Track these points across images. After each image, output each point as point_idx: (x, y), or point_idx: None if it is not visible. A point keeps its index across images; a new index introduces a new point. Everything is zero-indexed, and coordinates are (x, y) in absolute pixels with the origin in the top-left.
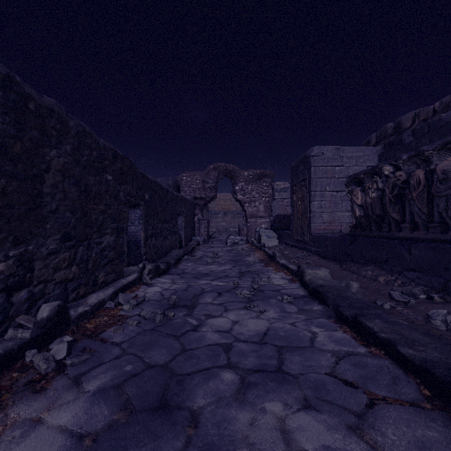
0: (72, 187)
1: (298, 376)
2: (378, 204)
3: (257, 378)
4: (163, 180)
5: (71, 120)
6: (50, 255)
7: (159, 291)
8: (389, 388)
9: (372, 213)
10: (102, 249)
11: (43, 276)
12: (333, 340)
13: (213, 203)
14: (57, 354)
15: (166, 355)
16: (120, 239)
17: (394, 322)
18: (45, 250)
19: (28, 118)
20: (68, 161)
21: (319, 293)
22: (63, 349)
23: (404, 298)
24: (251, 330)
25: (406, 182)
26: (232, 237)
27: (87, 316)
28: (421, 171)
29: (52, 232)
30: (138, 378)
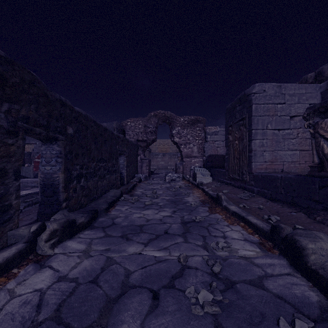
0: None
1: None
2: None
3: None
4: (109, 124)
5: None
6: None
7: (43, 288)
8: None
9: None
10: None
11: None
12: None
13: (154, 146)
14: None
15: None
16: None
17: None
18: None
19: None
20: None
21: None
22: None
23: None
24: None
25: None
26: (170, 174)
27: None
28: None
29: None
30: None
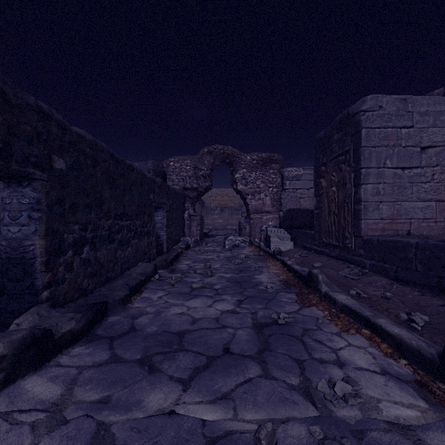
0: None
1: None
2: None
3: None
4: (143, 164)
5: None
6: None
7: None
8: None
9: None
10: None
11: None
12: None
13: (209, 198)
14: None
15: None
16: None
17: None
18: None
19: None
20: None
21: None
22: None
23: None
24: None
25: None
26: (232, 237)
27: None
28: None
29: None
30: None
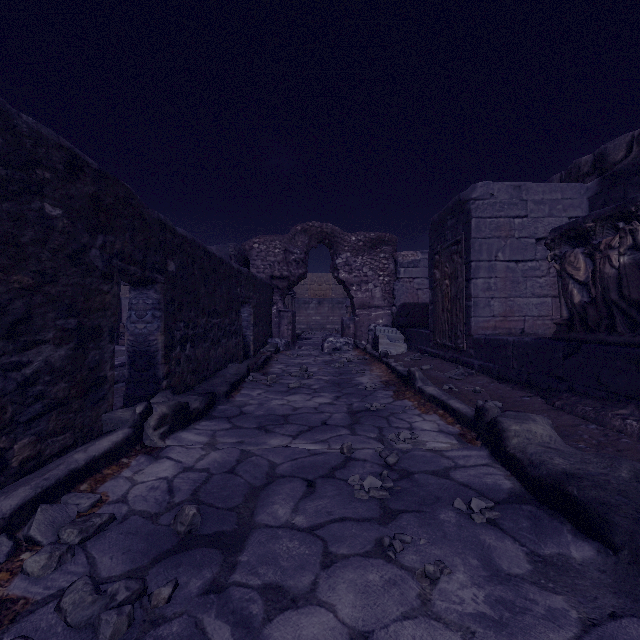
0: None
1: None
2: (634, 279)
3: None
4: (222, 247)
5: None
6: None
7: (168, 476)
8: None
9: (618, 297)
10: (25, 381)
11: None
12: None
13: (302, 287)
14: None
15: None
16: (91, 352)
17: None
18: None
19: None
20: None
21: (576, 505)
22: None
23: None
24: None
25: None
26: (332, 339)
27: None
28: None
29: None
30: None
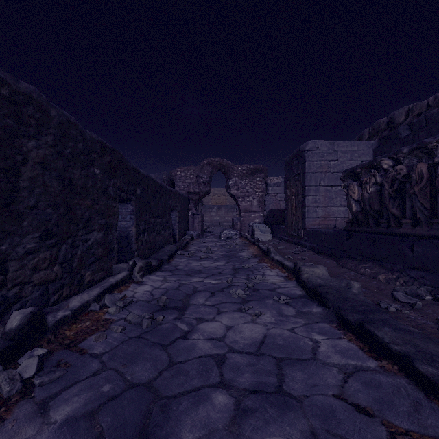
0: (53, 180)
1: (302, 399)
2: (376, 199)
3: (254, 402)
4: (158, 174)
5: (53, 109)
6: (27, 255)
7: (149, 290)
8: (411, 418)
9: (370, 209)
10: (89, 247)
11: (19, 278)
12: (338, 350)
13: (207, 197)
14: (25, 371)
15: (151, 370)
16: (109, 235)
17: (404, 330)
18: (21, 249)
19: (0, 104)
20: (49, 153)
21: (318, 294)
22: (32, 366)
23: (408, 299)
24: (247, 337)
25: (407, 176)
26: (226, 231)
27: (68, 322)
28: (423, 165)
29: (30, 230)
30: (116, 403)
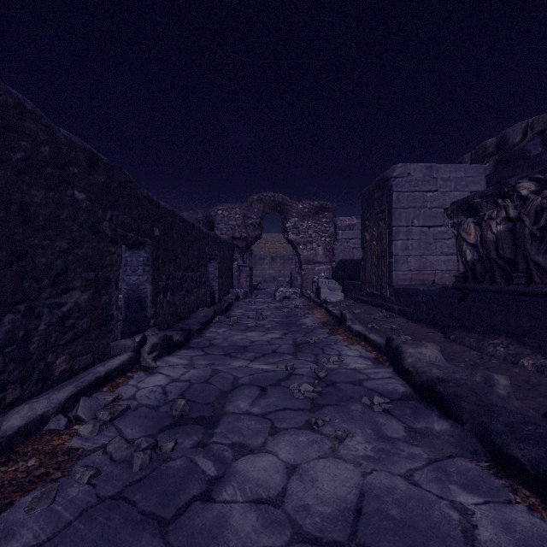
0: None
1: None
2: (507, 242)
3: None
4: (192, 214)
5: None
6: None
7: (162, 384)
8: None
9: (496, 256)
10: (63, 316)
11: None
12: (519, 539)
13: (258, 245)
14: None
15: None
16: (104, 296)
17: None
18: None
19: None
20: None
21: (441, 397)
22: None
23: None
24: (327, 497)
25: None
26: (283, 289)
27: None
28: None
29: None
30: None
